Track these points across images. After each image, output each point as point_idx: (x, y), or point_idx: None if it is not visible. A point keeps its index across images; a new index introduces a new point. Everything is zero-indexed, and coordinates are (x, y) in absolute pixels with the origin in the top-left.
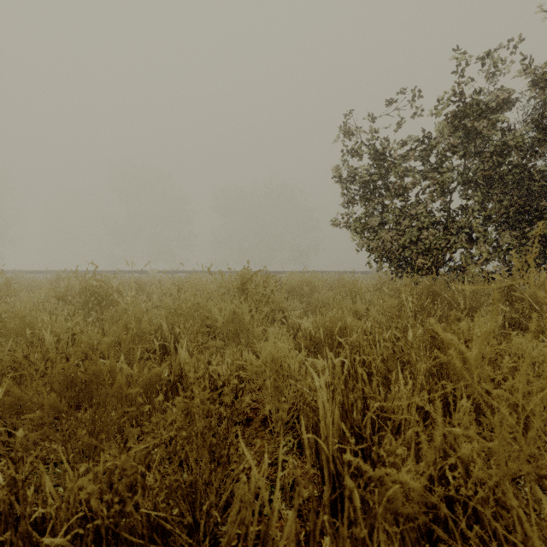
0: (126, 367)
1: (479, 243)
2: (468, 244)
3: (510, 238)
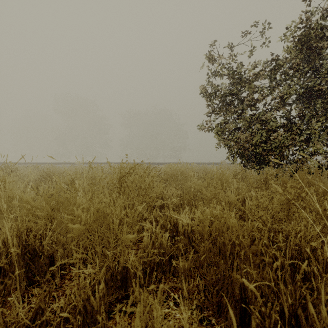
0: None
1: (315, 141)
2: (304, 142)
3: None
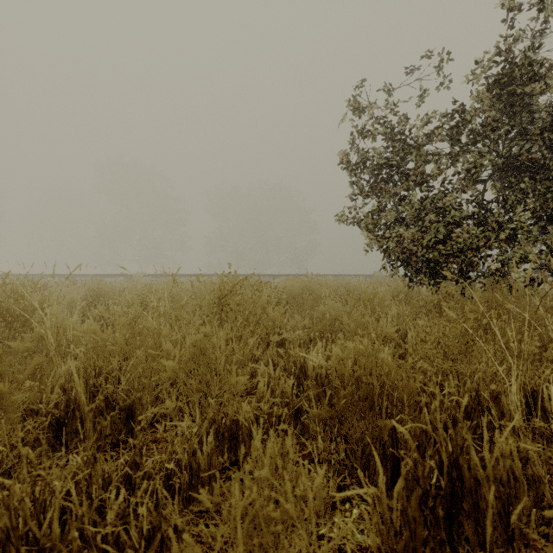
0: None
1: (522, 241)
2: (506, 243)
3: None
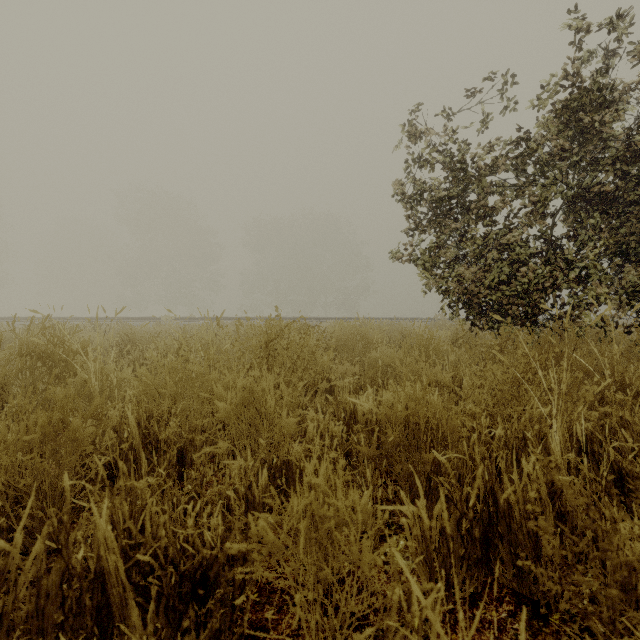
0: None
1: (594, 282)
2: (577, 283)
3: (636, 276)
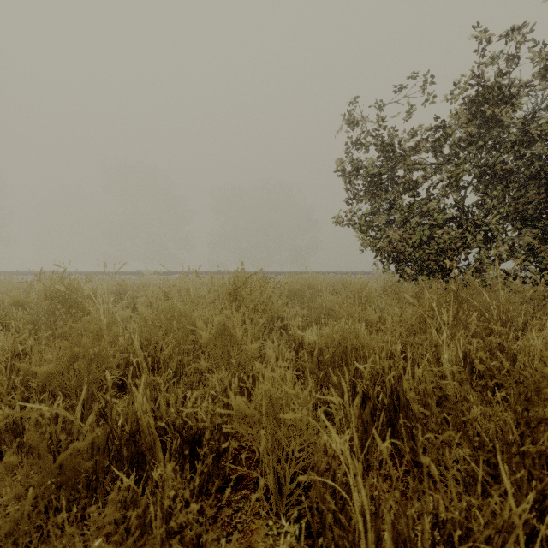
0: (64, 413)
1: (497, 242)
2: (484, 243)
3: (531, 237)
